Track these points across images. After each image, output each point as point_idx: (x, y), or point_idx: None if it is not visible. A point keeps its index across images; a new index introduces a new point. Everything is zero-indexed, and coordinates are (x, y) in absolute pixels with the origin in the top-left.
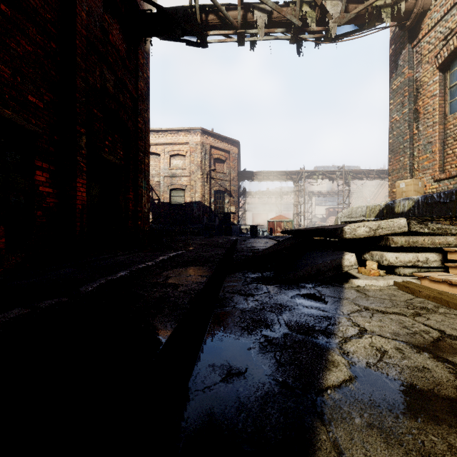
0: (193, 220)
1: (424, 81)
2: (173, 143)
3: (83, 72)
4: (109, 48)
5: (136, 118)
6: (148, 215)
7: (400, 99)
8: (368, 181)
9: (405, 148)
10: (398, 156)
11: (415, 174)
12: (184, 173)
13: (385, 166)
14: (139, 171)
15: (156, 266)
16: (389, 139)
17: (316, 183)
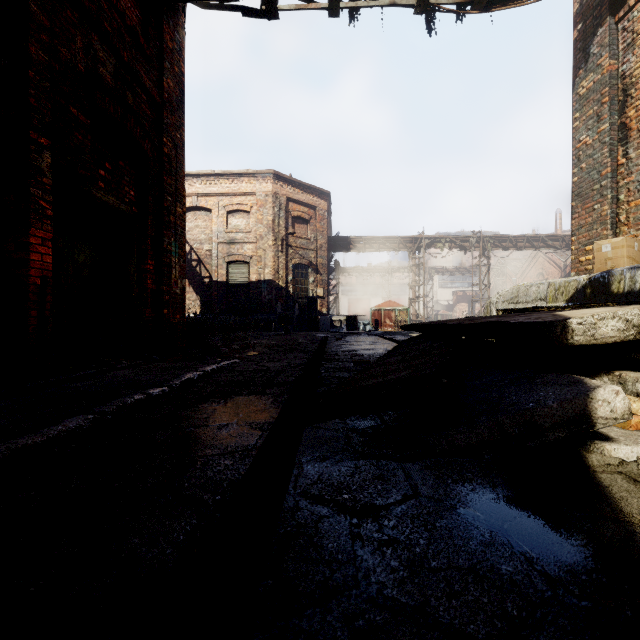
0: (262, 308)
1: (639, 75)
2: (231, 193)
3: (44, 34)
4: (105, 7)
5: (160, 138)
6: (183, 299)
7: (593, 110)
8: (511, 254)
9: (603, 188)
10: (590, 203)
11: (621, 231)
12: (248, 237)
13: (534, 232)
14: (165, 225)
15: (169, 396)
16: (573, 177)
17: (438, 255)
